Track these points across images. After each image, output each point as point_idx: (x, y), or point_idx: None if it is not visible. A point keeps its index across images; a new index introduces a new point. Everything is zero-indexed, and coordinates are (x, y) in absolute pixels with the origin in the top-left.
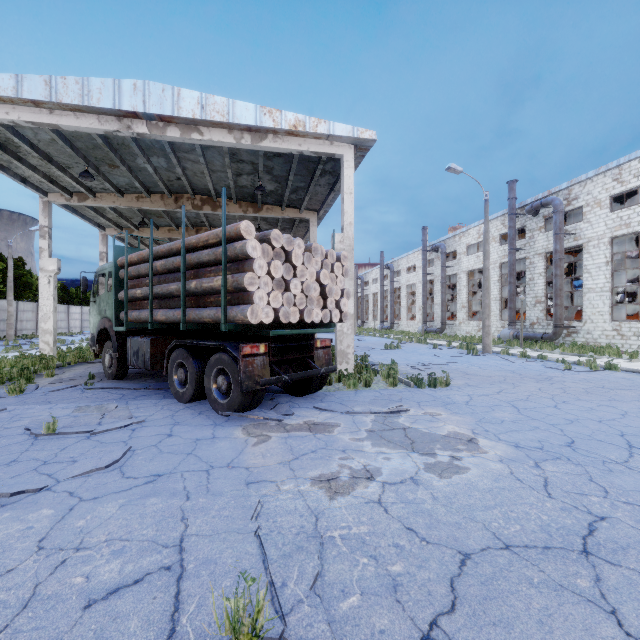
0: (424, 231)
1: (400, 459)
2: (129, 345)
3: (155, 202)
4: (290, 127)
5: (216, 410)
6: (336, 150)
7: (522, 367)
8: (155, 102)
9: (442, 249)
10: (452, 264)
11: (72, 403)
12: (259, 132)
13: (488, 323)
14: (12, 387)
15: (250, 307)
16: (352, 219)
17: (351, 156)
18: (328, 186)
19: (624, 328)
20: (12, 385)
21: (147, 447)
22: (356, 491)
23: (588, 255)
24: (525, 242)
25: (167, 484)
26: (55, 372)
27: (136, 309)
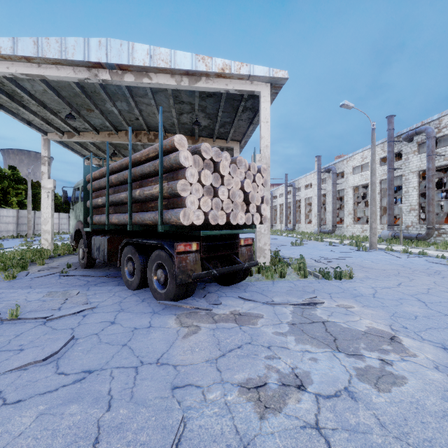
0: (319, 157)
1: (327, 361)
2: (93, 242)
3: (121, 137)
4: (219, 70)
5: (156, 298)
6: (255, 88)
7: (408, 262)
8: (115, 54)
9: (333, 170)
10: (341, 181)
11: (47, 288)
12: (195, 76)
13: (375, 226)
14: (7, 274)
15: (182, 210)
16: (268, 142)
17: (267, 92)
18: (248, 120)
19: None
20: (7, 272)
21: (89, 336)
22: (288, 407)
23: None
24: (401, 163)
25: (93, 385)
26: (46, 261)
27: (99, 214)
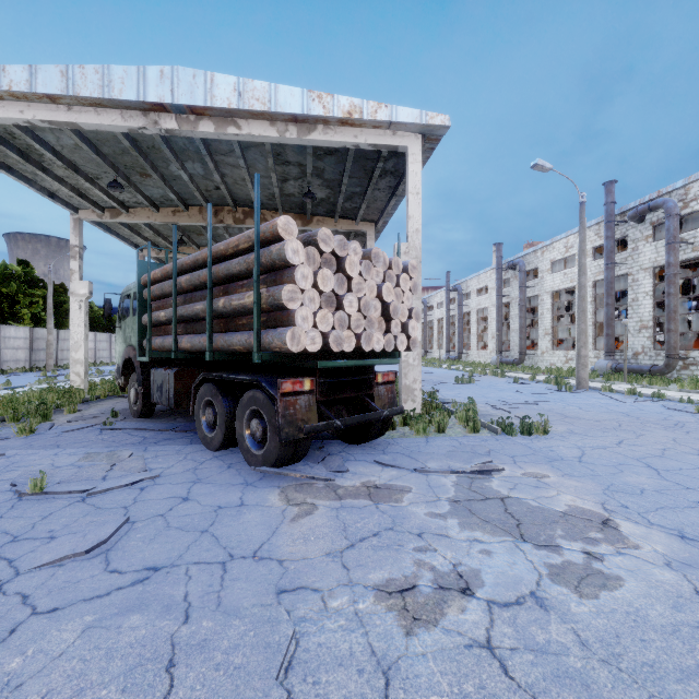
0: (498, 246)
1: (506, 554)
2: (152, 378)
3: (193, 216)
4: (344, 114)
5: (249, 463)
6: (400, 141)
7: (636, 408)
8: (185, 91)
9: (521, 266)
10: (533, 284)
11: (83, 448)
12: (307, 123)
13: (584, 353)
14: (21, 426)
15: (290, 330)
16: (419, 225)
17: (418, 148)
18: (389, 190)
19: None
20: (21, 424)
21: (152, 518)
22: (447, 619)
23: None
24: (626, 255)
25: (162, 587)
26: (79, 407)
27: (161, 335)
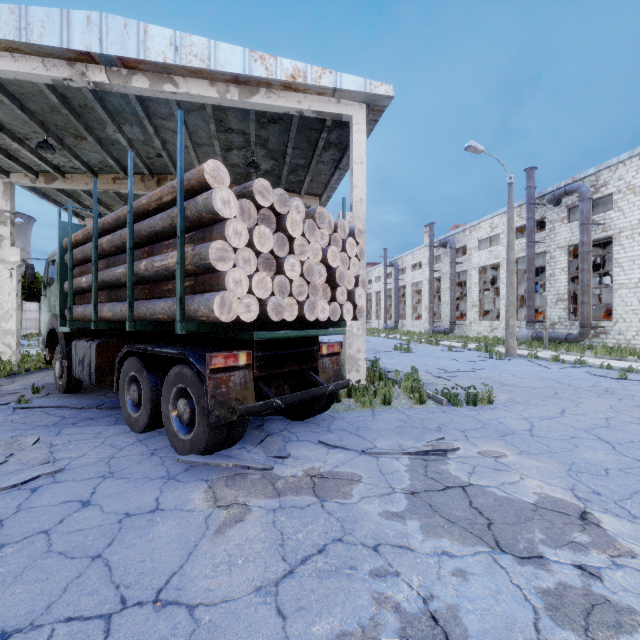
0: (431, 226)
1: (486, 576)
2: (74, 351)
3: (134, 184)
4: (287, 77)
5: (176, 449)
6: (344, 110)
7: (564, 375)
8: (115, 41)
9: (451, 244)
10: (462, 260)
11: None
12: (249, 85)
13: (513, 322)
14: None
15: (218, 295)
16: (363, 195)
17: (362, 117)
18: (332, 163)
19: None
20: None
21: (30, 537)
22: None
23: (620, 247)
24: (545, 235)
25: None
26: (1, 382)
27: (85, 303)
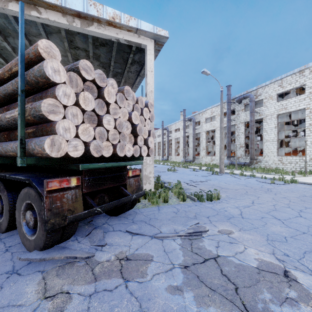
0: (184, 111)
1: None
2: None
3: None
4: (110, 18)
5: (24, 245)
6: (142, 41)
7: (247, 182)
8: None
9: (193, 120)
10: (198, 127)
11: None
12: (87, 19)
13: (223, 157)
14: None
15: (49, 137)
16: (152, 88)
17: (152, 47)
18: (136, 73)
19: (284, 159)
20: None
21: None
22: None
23: (266, 123)
24: (235, 116)
25: None
26: None
27: None
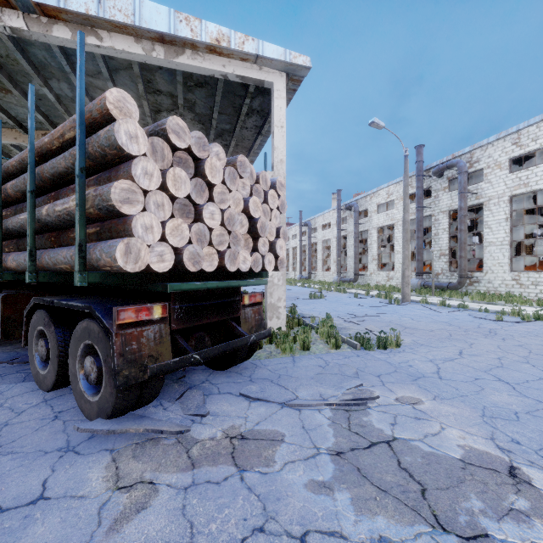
0: (339, 192)
1: None
2: None
3: None
4: (212, 40)
5: (82, 411)
6: (265, 76)
7: (452, 318)
8: None
9: (355, 208)
10: (364, 221)
11: None
12: (174, 45)
13: (408, 273)
14: None
15: (122, 241)
16: (283, 156)
17: (282, 85)
18: (255, 130)
19: (523, 278)
20: None
21: None
22: None
23: (489, 212)
24: (430, 201)
25: None
26: None
27: None
